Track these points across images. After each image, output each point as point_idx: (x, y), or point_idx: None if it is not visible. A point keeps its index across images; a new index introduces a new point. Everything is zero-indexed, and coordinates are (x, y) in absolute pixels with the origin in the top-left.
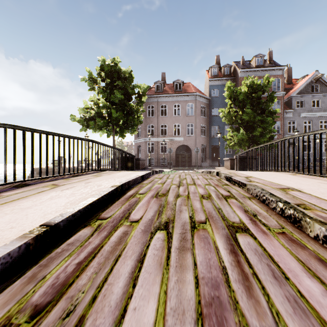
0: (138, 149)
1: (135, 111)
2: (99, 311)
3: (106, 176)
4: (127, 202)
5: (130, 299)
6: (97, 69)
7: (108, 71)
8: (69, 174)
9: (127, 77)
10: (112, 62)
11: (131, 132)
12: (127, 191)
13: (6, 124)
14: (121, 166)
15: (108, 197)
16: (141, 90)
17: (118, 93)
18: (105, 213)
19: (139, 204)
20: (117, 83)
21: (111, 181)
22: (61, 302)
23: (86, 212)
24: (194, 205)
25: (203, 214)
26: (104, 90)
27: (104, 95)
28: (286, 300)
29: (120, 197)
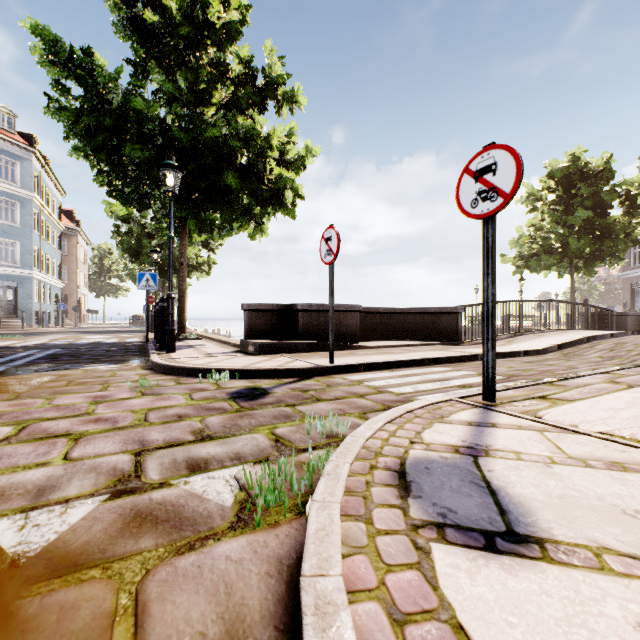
0: (631, 291)
1: (618, 228)
2: (582, 354)
3: (572, 333)
4: (592, 344)
5: (590, 354)
6: (541, 180)
7: (560, 177)
8: (535, 331)
9: (601, 175)
10: (568, 161)
11: (610, 263)
12: (593, 341)
13: (506, 301)
14: (587, 325)
15: (579, 342)
16: (632, 188)
17: (581, 211)
18: (578, 346)
19: (600, 345)
20: (578, 186)
21: (579, 335)
22: (571, 353)
23: (569, 344)
24: (639, 347)
25: (639, 349)
26: (555, 210)
27: (555, 217)
28: (639, 357)
29: (587, 343)
